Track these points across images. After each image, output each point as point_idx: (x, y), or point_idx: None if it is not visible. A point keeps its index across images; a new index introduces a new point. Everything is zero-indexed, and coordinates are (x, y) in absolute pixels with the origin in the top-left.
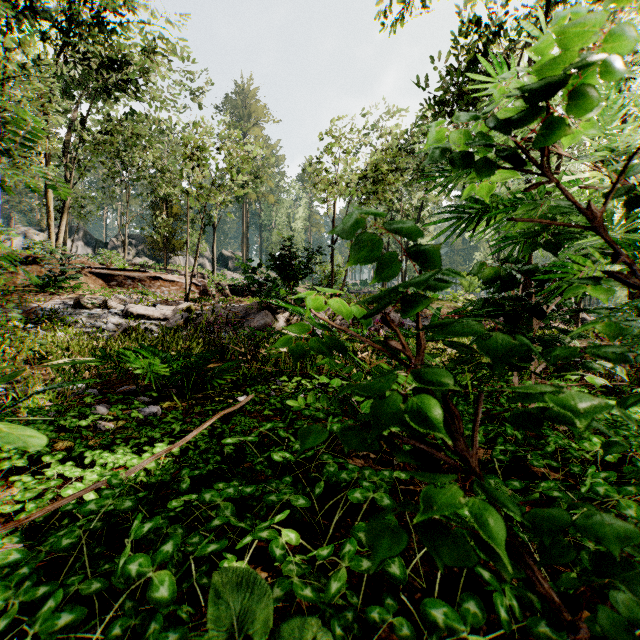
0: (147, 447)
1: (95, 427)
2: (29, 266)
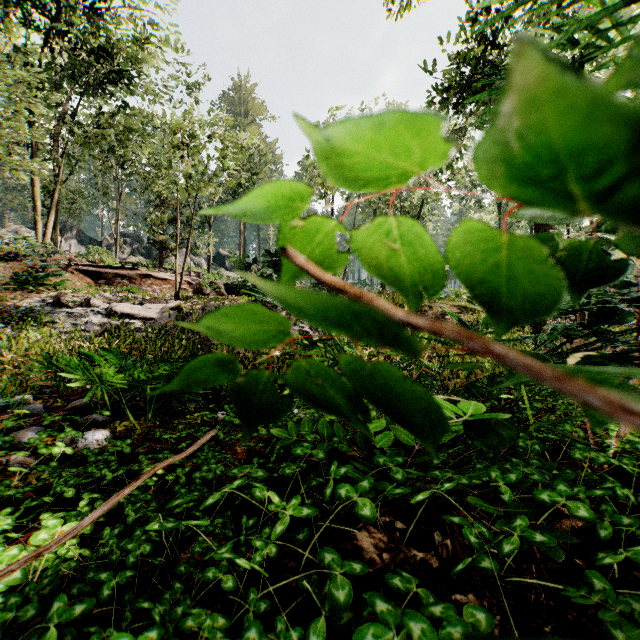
0: (47, 515)
1: (7, 465)
2: (11, 263)
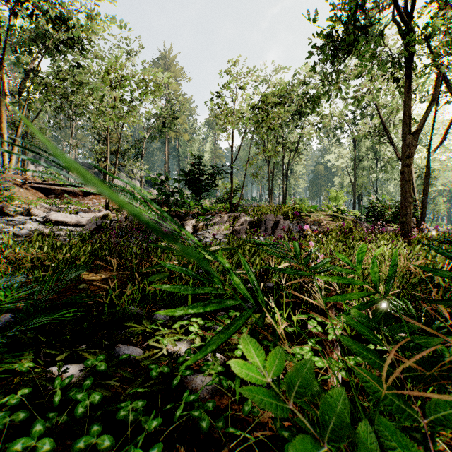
0: None
1: None
2: None
